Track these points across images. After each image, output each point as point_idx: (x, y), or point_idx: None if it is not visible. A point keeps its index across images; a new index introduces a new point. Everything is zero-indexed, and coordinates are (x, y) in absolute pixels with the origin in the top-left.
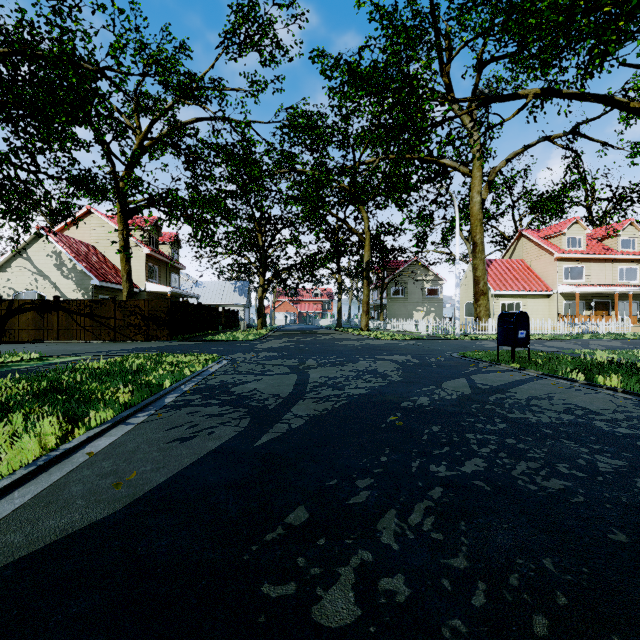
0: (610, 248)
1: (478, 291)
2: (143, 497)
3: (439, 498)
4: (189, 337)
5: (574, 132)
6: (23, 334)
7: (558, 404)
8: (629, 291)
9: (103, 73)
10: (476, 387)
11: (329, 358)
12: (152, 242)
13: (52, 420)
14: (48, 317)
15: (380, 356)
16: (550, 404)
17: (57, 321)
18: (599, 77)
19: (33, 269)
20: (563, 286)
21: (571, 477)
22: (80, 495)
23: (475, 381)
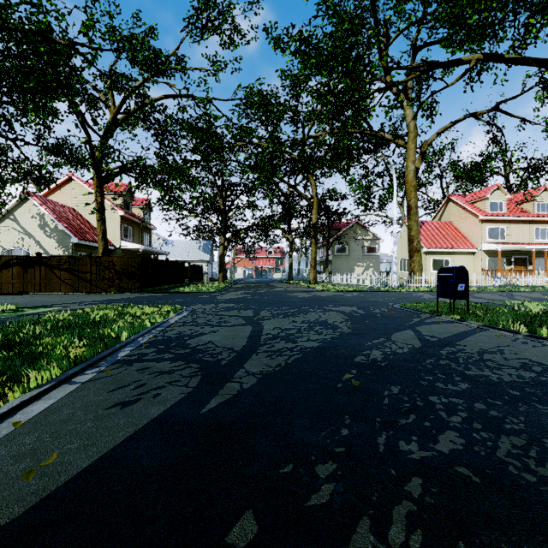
0: (527, 211)
1: (412, 249)
2: (53, 494)
3: (420, 496)
4: (158, 289)
5: (496, 109)
6: (9, 287)
7: (512, 359)
8: (544, 249)
9: (74, 48)
10: (425, 339)
11: (282, 309)
12: (126, 206)
13: None
14: (31, 271)
15: (328, 307)
16: (504, 359)
17: (39, 275)
18: (535, 46)
19: (19, 229)
20: (486, 244)
21: None
22: None
23: (422, 333)
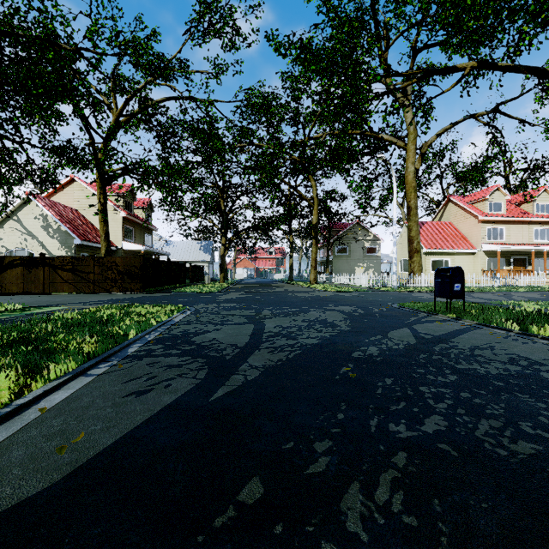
0: (527, 212)
1: (412, 249)
2: (85, 465)
3: (404, 466)
4: (160, 289)
5: (496, 110)
6: (13, 287)
7: (501, 354)
8: (543, 249)
9: (80, 53)
10: (420, 337)
11: (283, 308)
12: (128, 206)
13: (10, 373)
14: (35, 272)
15: (328, 307)
16: (493, 354)
17: (43, 275)
18: (528, 53)
19: (23, 230)
20: (486, 245)
21: (539, 439)
22: (19, 462)
23: (418, 331)
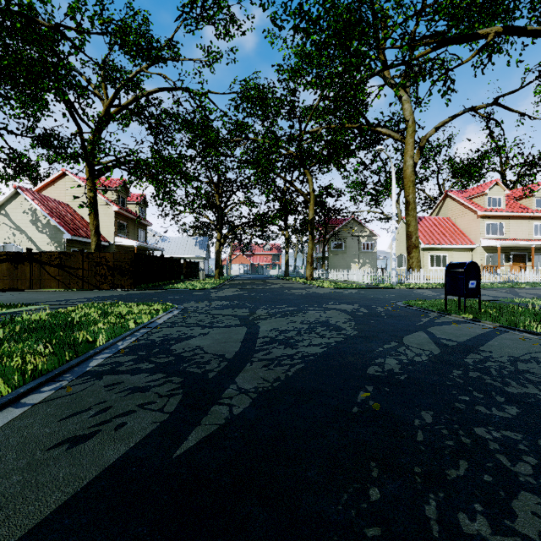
0: (526, 207)
1: (411, 245)
2: None
3: None
4: (152, 286)
5: (496, 103)
6: None
7: None
8: None
9: (59, 30)
10: (442, 344)
11: (279, 307)
12: (121, 201)
13: None
14: (21, 268)
15: (328, 305)
16: None
17: (30, 271)
18: None
19: (11, 224)
20: (485, 240)
21: None
22: None
23: (436, 335)
